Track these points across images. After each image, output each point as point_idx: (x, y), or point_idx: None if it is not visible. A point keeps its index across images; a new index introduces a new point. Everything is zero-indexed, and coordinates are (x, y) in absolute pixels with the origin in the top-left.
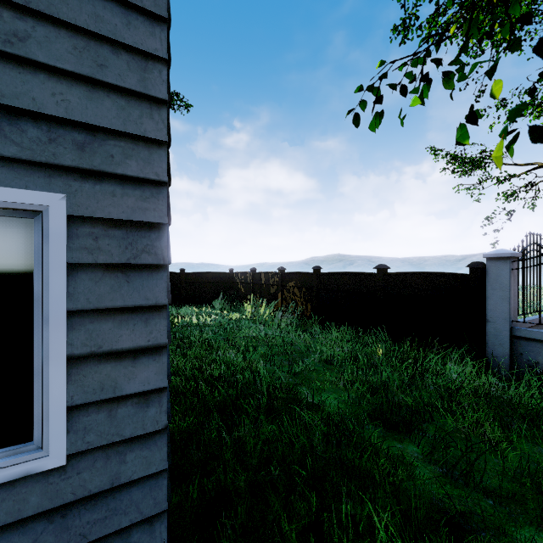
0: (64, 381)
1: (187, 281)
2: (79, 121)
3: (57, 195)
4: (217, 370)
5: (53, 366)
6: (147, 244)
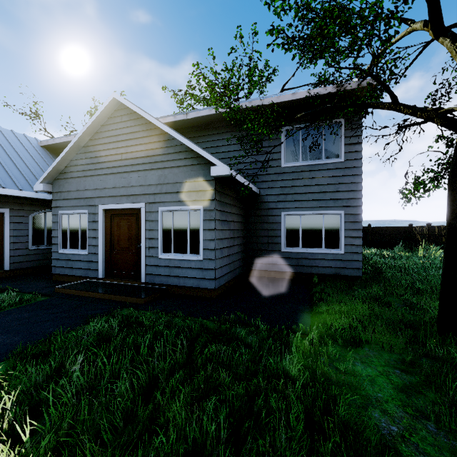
0: (344, 240)
1: (373, 232)
2: (346, 198)
3: (343, 211)
4: (383, 266)
5: (342, 237)
6: (357, 217)
